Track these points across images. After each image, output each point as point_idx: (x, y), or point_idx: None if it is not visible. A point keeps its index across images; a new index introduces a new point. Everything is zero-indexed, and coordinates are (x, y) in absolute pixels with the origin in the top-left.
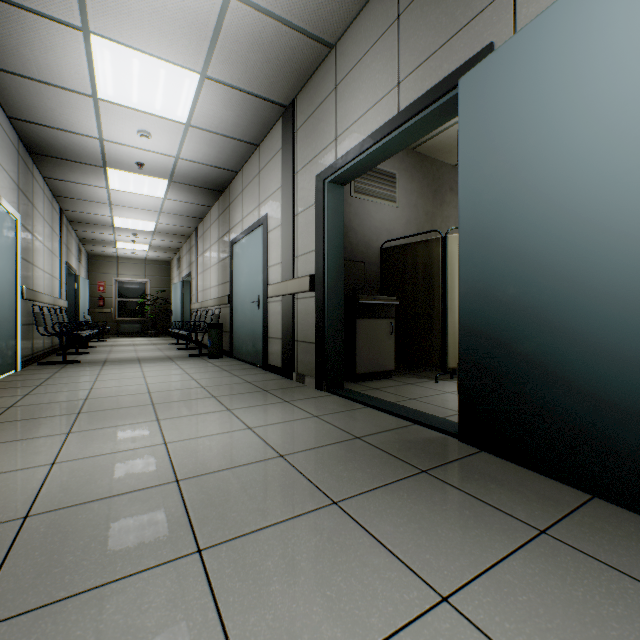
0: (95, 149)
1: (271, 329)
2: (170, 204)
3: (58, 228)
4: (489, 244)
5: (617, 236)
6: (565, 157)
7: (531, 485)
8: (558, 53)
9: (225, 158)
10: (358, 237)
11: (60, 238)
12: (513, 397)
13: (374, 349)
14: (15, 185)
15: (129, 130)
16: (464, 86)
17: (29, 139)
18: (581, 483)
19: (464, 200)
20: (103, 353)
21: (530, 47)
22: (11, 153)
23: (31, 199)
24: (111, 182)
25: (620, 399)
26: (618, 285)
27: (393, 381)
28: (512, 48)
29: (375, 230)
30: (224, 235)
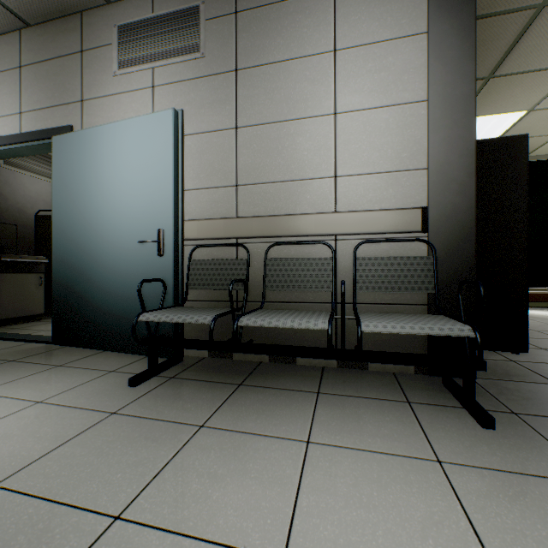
0: None
1: None
2: None
3: None
4: (66, 234)
5: (106, 241)
6: (92, 201)
7: (77, 353)
8: (90, 153)
9: None
10: (10, 203)
11: None
12: (75, 314)
13: (22, 298)
14: None
15: None
16: (55, 142)
17: None
18: (96, 346)
19: (55, 207)
20: None
21: (81, 142)
22: None
23: None
24: None
25: (106, 307)
26: (106, 261)
27: (41, 322)
28: (75, 138)
29: (31, 199)
30: None
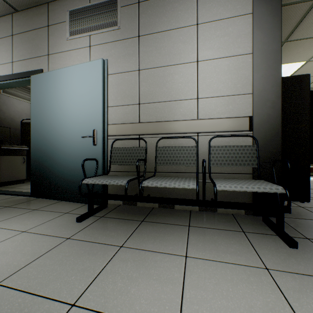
0: None
1: None
2: None
3: None
4: (39, 133)
5: (62, 136)
6: (54, 113)
7: (45, 202)
8: (53, 85)
9: None
10: (6, 115)
11: None
12: (44, 179)
13: (13, 170)
14: None
15: None
16: (32, 79)
17: None
18: (57, 198)
19: (32, 117)
20: None
21: (48, 79)
22: None
23: None
24: None
25: (63, 175)
26: (62, 148)
27: (24, 184)
28: (44, 76)
29: (18, 113)
30: None
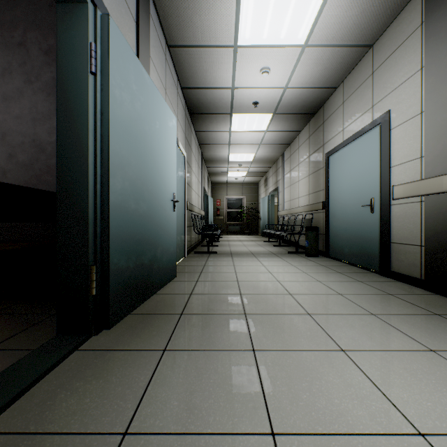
0: (227, 99)
1: (396, 233)
2: (268, 135)
3: (200, 165)
4: None
5: None
6: None
7: None
8: None
9: (329, 74)
10: None
11: (201, 172)
12: None
13: None
14: (184, 135)
15: (253, 71)
16: None
17: (190, 103)
18: None
19: None
20: (225, 246)
21: None
22: (182, 113)
23: (190, 145)
24: (232, 125)
25: None
26: None
27: None
28: None
29: None
30: (316, 150)
